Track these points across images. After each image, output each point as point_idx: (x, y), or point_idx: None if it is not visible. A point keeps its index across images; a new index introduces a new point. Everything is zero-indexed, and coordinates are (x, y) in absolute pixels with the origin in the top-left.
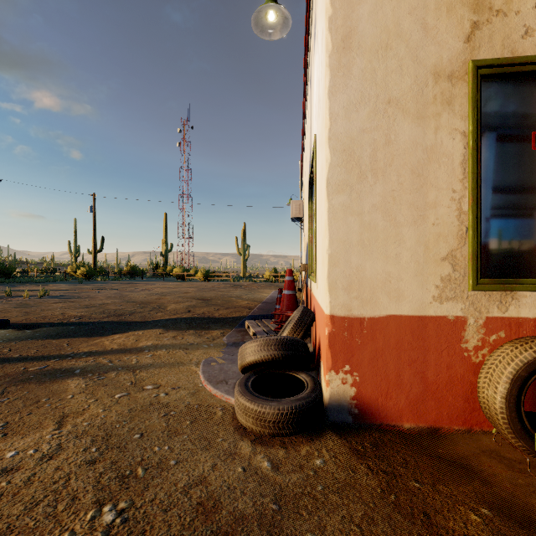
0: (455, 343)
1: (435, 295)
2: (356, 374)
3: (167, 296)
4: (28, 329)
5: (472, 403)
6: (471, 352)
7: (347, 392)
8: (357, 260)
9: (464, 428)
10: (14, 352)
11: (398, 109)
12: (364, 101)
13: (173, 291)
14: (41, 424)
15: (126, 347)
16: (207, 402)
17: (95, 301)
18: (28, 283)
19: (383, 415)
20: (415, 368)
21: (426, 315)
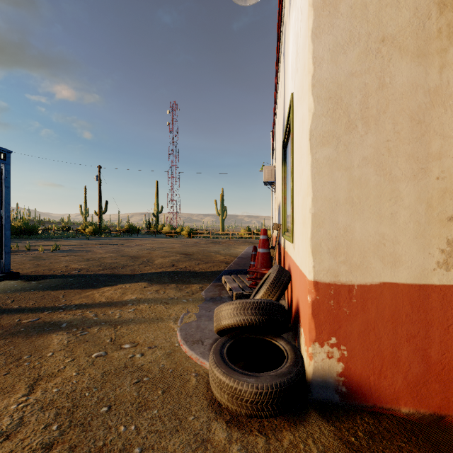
0: None
1: (439, 260)
2: (343, 348)
3: (156, 250)
4: (34, 280)
5: None
6: None
7: (333, 367)
8: (344, 220)
9: None
10: (16, 302)
11: (394, 47)
12: (353, 41)
13: (162, 246)
14: (14, 387)
15: (113, 301)
16: (181, 365)
17: (96, 255)
18: (46, 239)
19: (376, 396)
20: (415, 344)
21: (429, 283)
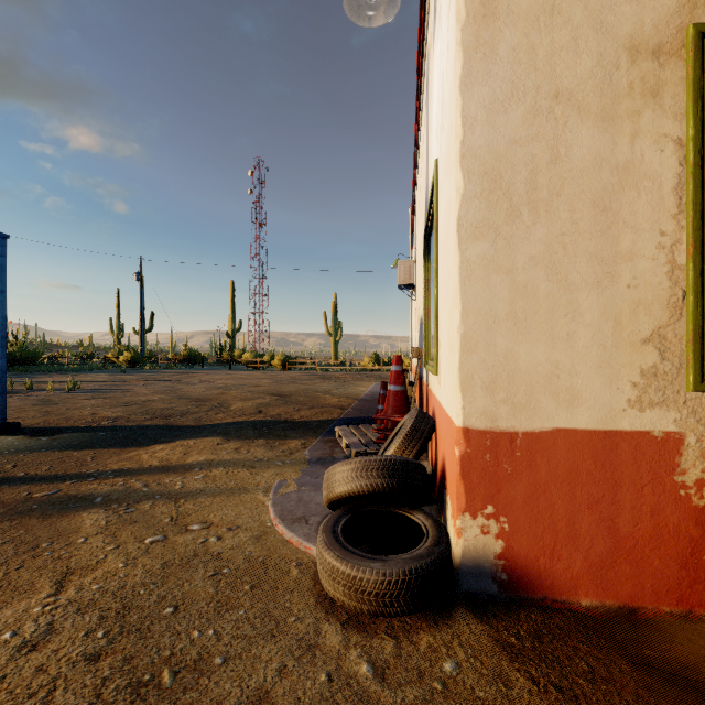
0: (664, 475)
1: (631, 398)
2: (504, 520)
3: (232, 390)
4: (44, 436)
5: (693, 570)
6: (690, 489)
7: (489, 547)
8: (505, 343)
9: (679, 610)
10: (20, 468)
11: (571, 106)
12: (517, 96)
13: (241, 383)
14: (33, 585)
15: (170, 464)
16: (277, 552)
17: (138, 397)
18: (57, 372)
19: (548, 585)
20: (599, 512)
21: (617, 429)
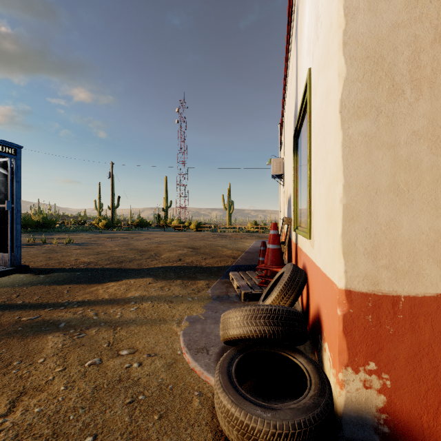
0: None
1: None
2: (386, 377)
3: (163, 244)
4: (42, 274)
5: None
6: None
7: (371, 400)
8: (387, 213)
9: None
10: (20, 297)
11: None
12: None
13: (170, 240)
14: None
15: (116, 298)
16: (183, 380)
17: (106, 249)
18: (63, 232)
19: None
20: None
21: None
